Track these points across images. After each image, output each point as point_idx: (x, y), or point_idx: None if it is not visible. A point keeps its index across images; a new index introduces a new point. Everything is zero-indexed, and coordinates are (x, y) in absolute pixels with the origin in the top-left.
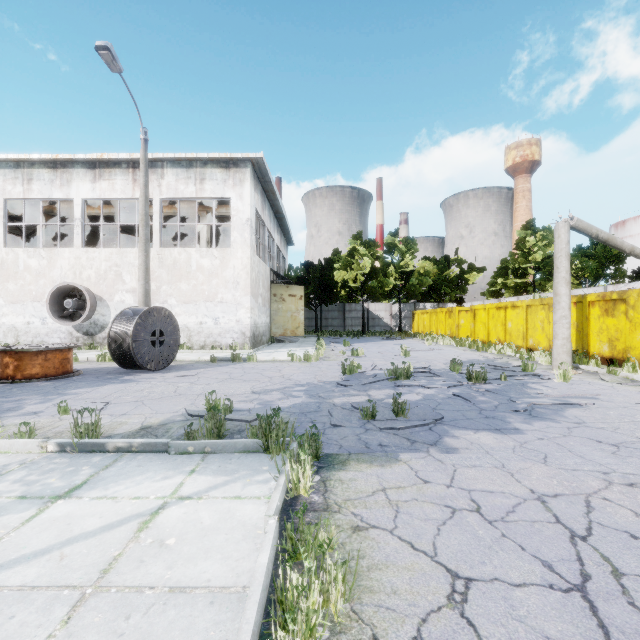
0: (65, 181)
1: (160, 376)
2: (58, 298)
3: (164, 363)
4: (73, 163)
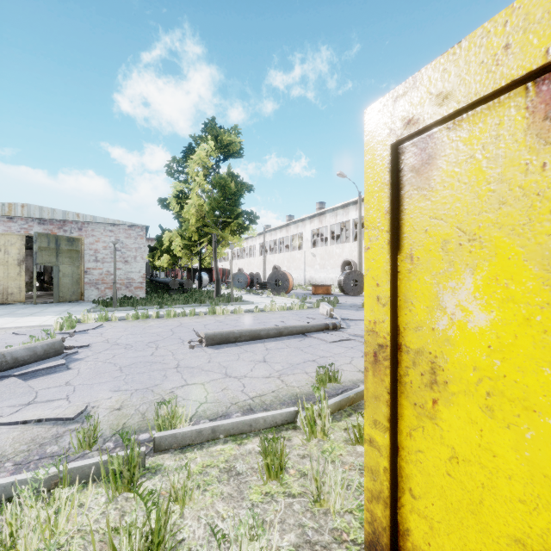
0: (347, 213)
1: (350, 297)
2: (344, 266)
3: (357, 293)
4: (349, 204)
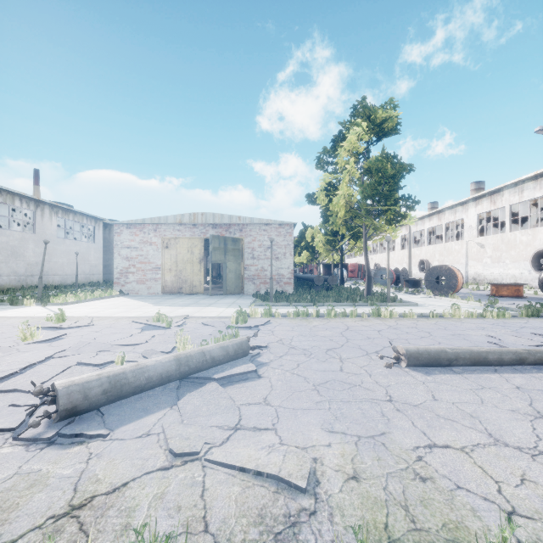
0: (542, 185)
1: None
2: (537, 258)
3: None
4: None
